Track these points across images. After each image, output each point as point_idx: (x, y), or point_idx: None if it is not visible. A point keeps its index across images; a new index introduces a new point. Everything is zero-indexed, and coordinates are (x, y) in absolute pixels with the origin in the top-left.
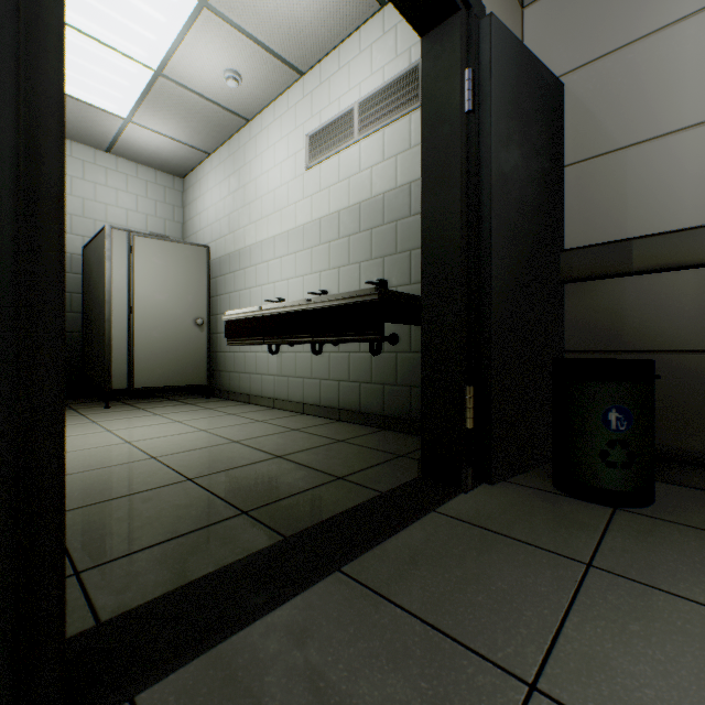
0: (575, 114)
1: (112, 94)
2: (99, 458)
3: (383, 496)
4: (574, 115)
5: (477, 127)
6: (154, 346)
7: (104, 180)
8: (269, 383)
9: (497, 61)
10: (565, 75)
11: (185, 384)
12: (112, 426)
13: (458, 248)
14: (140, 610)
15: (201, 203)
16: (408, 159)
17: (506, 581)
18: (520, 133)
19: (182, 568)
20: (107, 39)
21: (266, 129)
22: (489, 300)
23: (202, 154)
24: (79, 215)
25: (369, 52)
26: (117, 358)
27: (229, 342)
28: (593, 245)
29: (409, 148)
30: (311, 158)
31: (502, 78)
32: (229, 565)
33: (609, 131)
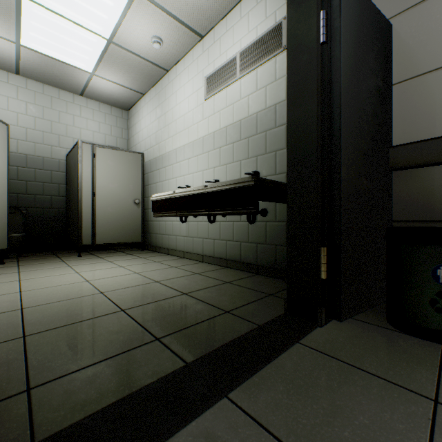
0: (401, 45)
1: (82, 57)
2: (66, 292)
3: (259, 329)
4: (400, 46)
5: (329, 54)
6: (109, 217)
7: (79, 113)
8: (181, 241)
9: (344, 3)
10: (393, 17)
11: (128, 242)
12: (80, 269)
13: (315, 144)
14: (64, 433)
15: (138, 126)
16: (274, 88)
17: (366, 415)
18: (361, 59)
19: (105, 389)
20: (77, 19)
21: (178, 75)
22: (339, 183)
23: (139, 95)
24: (64, 135)
25: (247, 17)
26: (85, 225)
27: (155, 214)
28: (416, 141)
29: (274, 80)
30: (208, 92)
31: (348, 17)
32: (140, 390)
33: (429, 56)
